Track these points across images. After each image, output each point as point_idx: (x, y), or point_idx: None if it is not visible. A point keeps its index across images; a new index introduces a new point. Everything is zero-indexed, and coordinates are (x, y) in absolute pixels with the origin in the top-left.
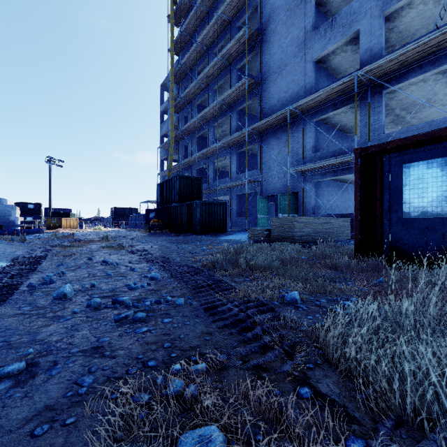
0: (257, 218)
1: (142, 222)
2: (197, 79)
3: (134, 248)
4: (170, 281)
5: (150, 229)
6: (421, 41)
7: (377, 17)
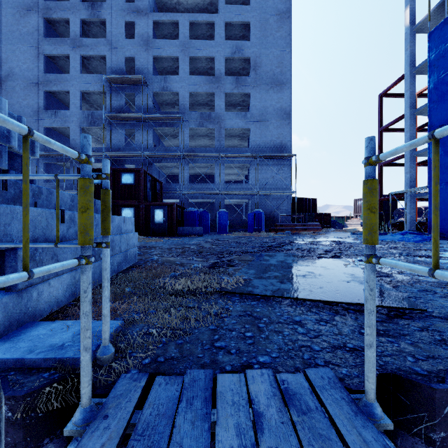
0: None
1: None
2: None
3: None
4: None
5: None
6: None
7: (78, 126)
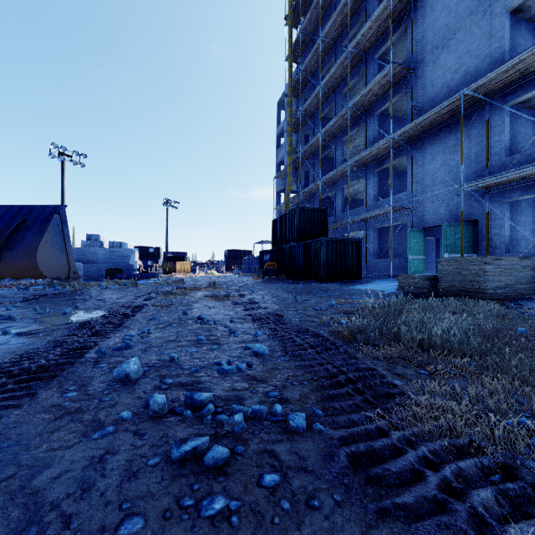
0: (407, 261)
1: (255, 266)
2: (320, 84)
3: (242, 299)
4: (283, 360)
5: (264, 274)
6: None
7: None
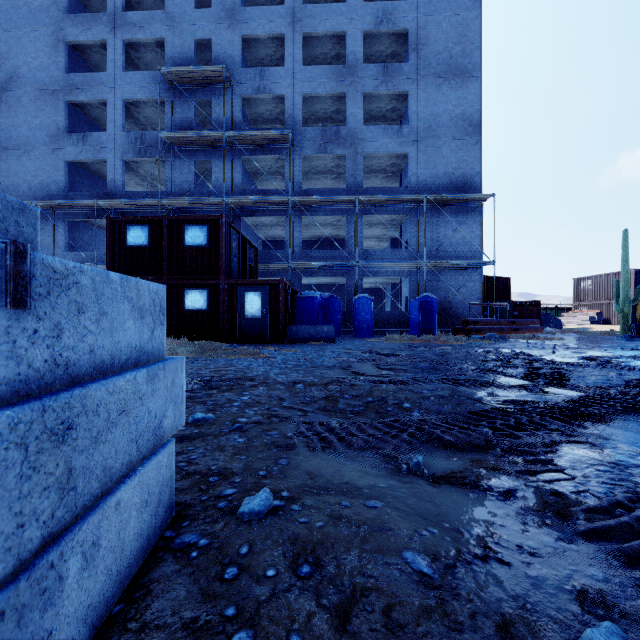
0: None
1: None
2: None
3: None
4: None
5: None
6: (135, 201)
7: (119, 159)
